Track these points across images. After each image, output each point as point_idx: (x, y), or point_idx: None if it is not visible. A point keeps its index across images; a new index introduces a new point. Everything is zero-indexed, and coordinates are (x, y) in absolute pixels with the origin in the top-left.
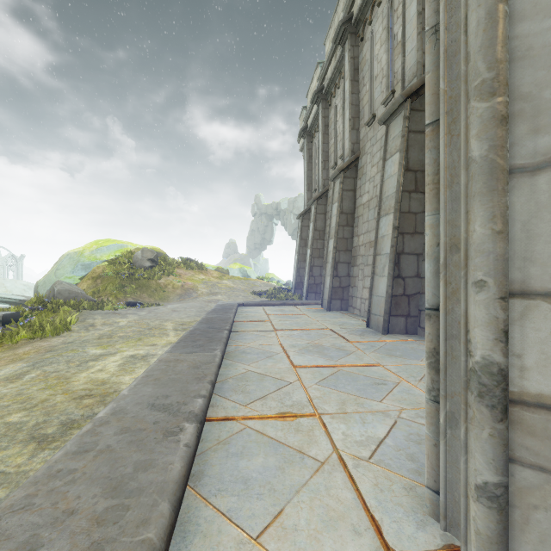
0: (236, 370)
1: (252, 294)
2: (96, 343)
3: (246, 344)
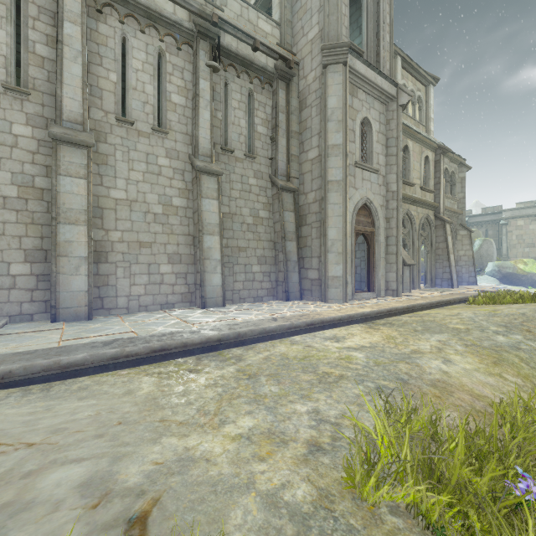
0: None
1: None
2: (350, 368)
3: None
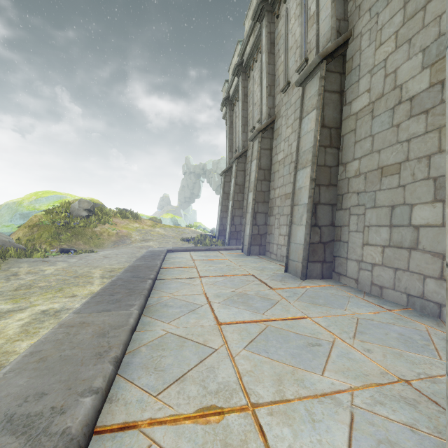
0: (153, 332)
1: (181, 240)
2: (10, 295)
3: (170, 295)
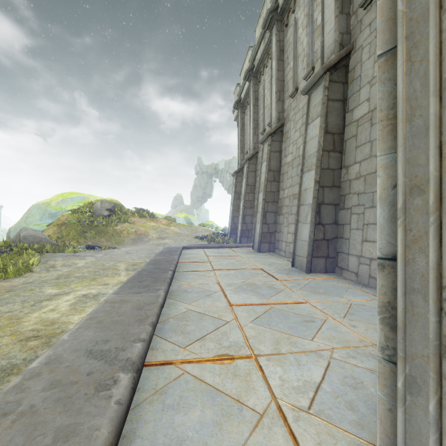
0: (177, 309)
1: (195, 238)
2: (54, 283)
3: (188, 283)
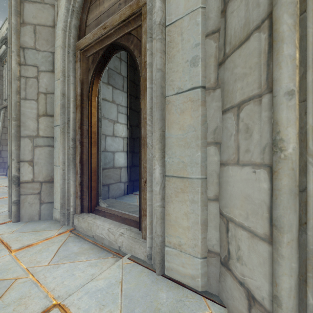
0: None
1: None
2: None
3: None
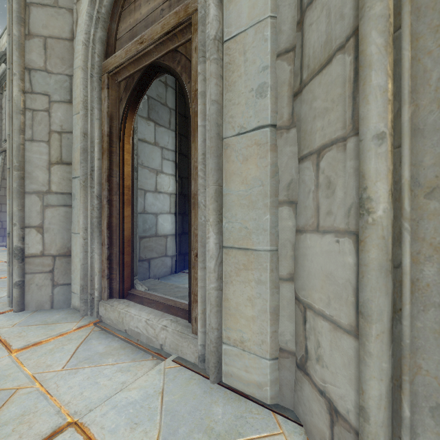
0: None
1: None
2: None
3: None
